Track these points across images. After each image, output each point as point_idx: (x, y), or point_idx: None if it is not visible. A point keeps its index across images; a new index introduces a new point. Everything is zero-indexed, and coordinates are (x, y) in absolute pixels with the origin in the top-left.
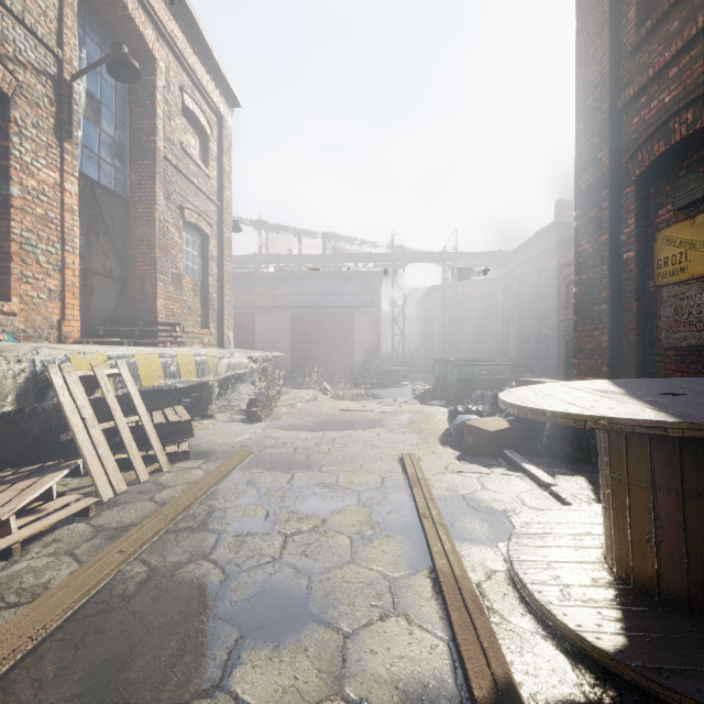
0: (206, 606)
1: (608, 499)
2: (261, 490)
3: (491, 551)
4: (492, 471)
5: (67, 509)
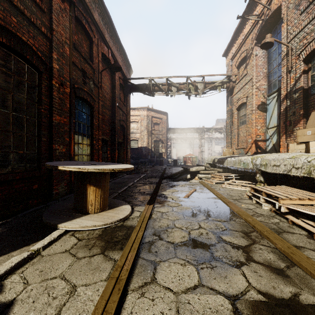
0: (208, 215)
1: (107, 192)
2: (255, 262)
3: (126, 222)
4: (25, 288)
5: (313, 228)
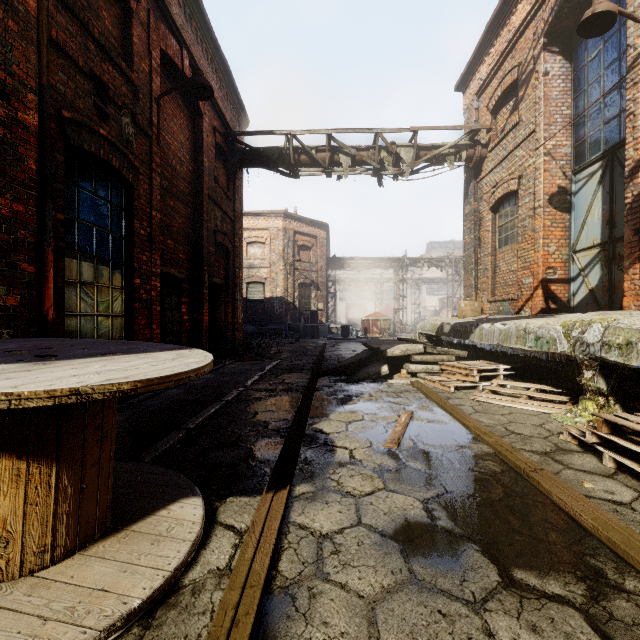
0: (496, 549)
1: (95, 469)
2: None
3: (158, 628)
4: None
5: None
